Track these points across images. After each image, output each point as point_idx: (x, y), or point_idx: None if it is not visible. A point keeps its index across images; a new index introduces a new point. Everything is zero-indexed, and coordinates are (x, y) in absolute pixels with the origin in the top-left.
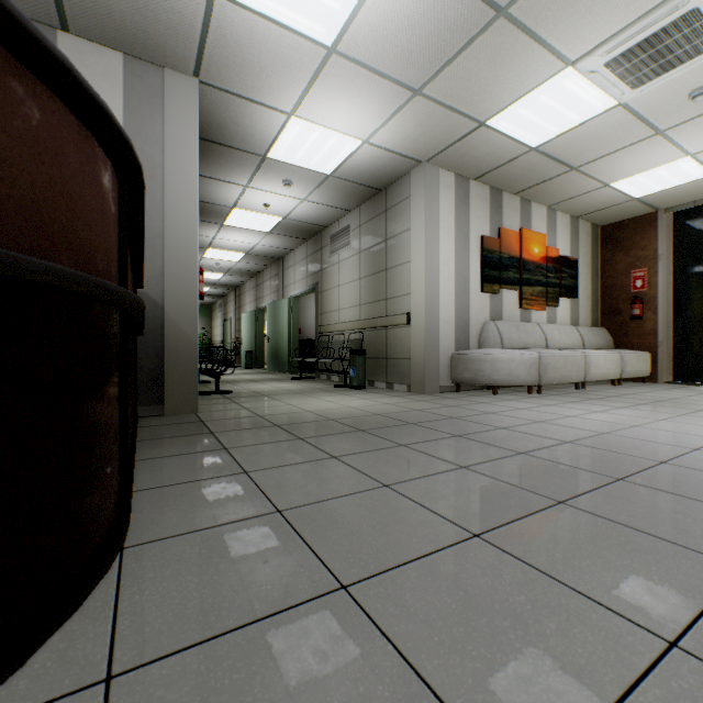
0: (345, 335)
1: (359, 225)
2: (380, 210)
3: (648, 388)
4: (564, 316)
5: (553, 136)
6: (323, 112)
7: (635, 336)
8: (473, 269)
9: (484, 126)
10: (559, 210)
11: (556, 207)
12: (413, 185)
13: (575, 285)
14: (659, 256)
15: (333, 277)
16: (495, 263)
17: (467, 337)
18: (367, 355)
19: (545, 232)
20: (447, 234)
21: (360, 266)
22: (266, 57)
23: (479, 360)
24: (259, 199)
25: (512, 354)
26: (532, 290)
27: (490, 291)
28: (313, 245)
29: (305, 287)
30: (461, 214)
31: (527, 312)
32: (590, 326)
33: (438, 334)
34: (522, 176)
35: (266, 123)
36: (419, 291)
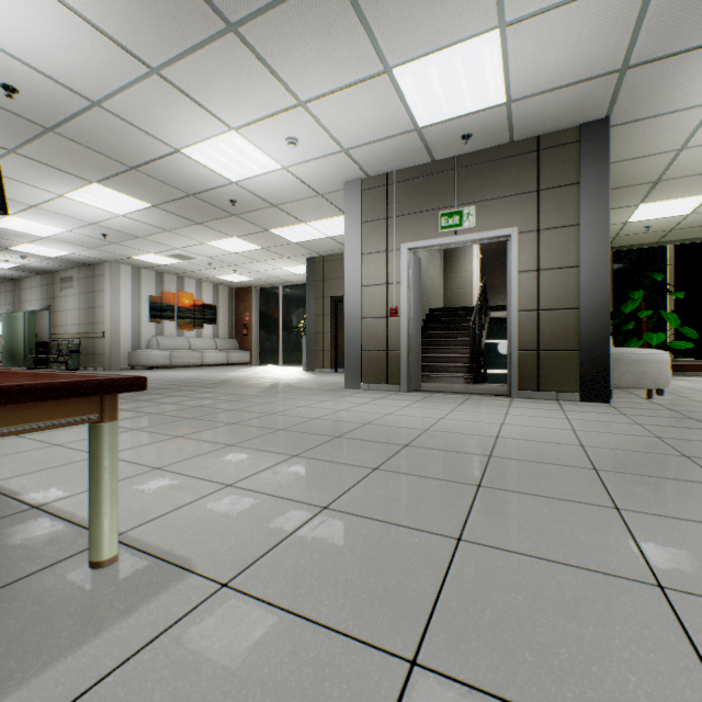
0: (71, 341)
1: (80, 279)
2: (91, 275)
3: (236, 367)
4: (209, 334)
5: (169, 264)
6: (45, 245)
7: (247, 344)
8: (145, 311)
9: (134, 258)
10: (205, 281)
11: (201, 280)
12: (106, 270)
13: (215, 318)
14: (253, 307)
15: (63, 304)
16: (159, 308)
17: (140, 344)
18: (84, 353)
19: (195, 292)
20: (127, 295)
21: (80, 302)
22: (13, 234)
23: (141, 355)
24: (1, 258)
25: (156, 352)
26: (184, 321)
27: (155, 322)
28: (48, 279)
29: (41, 306)
30: (137, 285)
31: (183, 332)
32: (228, 338)
33: (121, 343)
34: (169, 270)
35: (11, 243)
36: (109, 322)
